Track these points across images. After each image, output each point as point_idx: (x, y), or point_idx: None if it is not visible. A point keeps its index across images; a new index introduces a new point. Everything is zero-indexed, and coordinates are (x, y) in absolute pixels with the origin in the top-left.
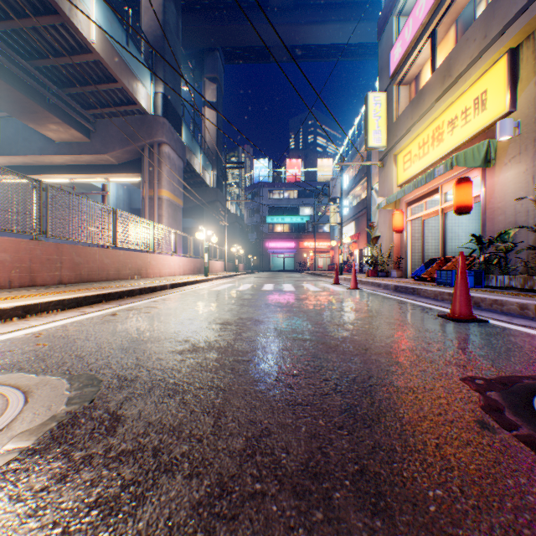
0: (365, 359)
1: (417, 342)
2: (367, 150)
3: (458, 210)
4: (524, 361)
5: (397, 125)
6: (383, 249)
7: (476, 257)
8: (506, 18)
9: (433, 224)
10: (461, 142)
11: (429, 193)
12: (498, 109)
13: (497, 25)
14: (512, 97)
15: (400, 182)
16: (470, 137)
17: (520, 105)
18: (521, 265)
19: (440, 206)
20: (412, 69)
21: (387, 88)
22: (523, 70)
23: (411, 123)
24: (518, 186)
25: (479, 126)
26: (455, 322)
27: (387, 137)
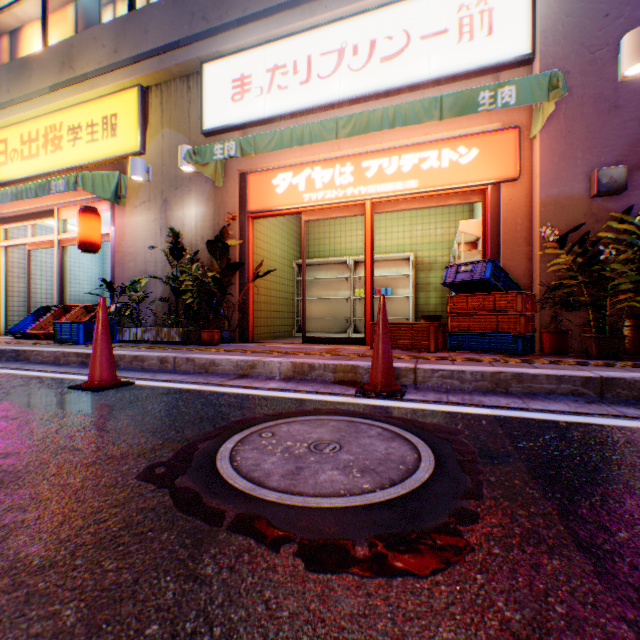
0: None
1: (53, 440)
2: None
3: (86, 246)
4: (189, 421)
5: None
6: None
7: (109, 307)
8: (140, 49)
9: (47, 258)
10: (89, 162)
11: (41, 214)
12: (132, 144)
13: (130, 49)
14: (145, 138)
15: None
16: (100, 161)
17: (152, 152)
18: (153, 316)
19: (60, 236)
20: (12, 17)
21: None
22: (155, 117)
23: (11, 98)
24: (150, 234)
25: (111, 152)
26: (98, 392)
27: None
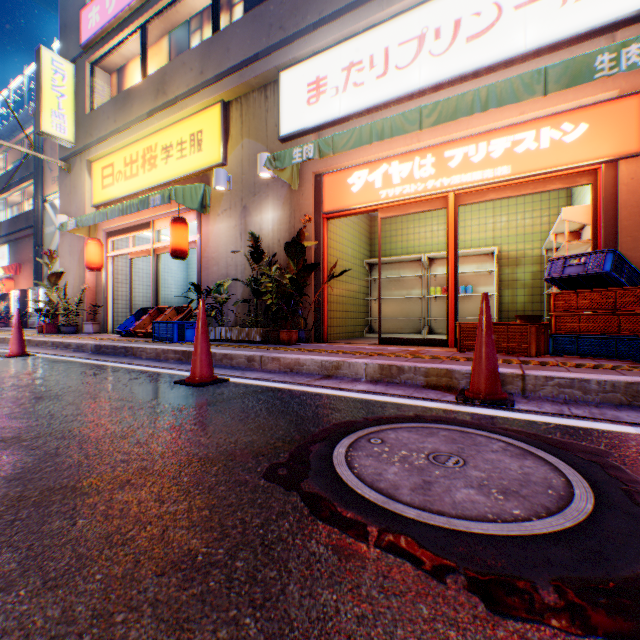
0: (107, 510)
1: (176, 432)
2: (42, 135)
3: (176, 253)
4: (292, 421)
5: (95, 120)
6: (72, 293)
7: (196, 308)
8: (222, 67)
9: (143, 266)
10: (178, 177)
11: (140, 227)
12: (215, 156)
13: (214, 69)
14: (226, 150)
15: (100, 201)
16: (188, 175)
17: (232, 162)
18: (233, 317)
19: (155, 245)
20: (117, 57)
21: (78, 60)
22: (235, 129)
23: (117, 127)
24: (231, 240)
25: (197, 166)
26: (200, 388)
27: (78, 131)
